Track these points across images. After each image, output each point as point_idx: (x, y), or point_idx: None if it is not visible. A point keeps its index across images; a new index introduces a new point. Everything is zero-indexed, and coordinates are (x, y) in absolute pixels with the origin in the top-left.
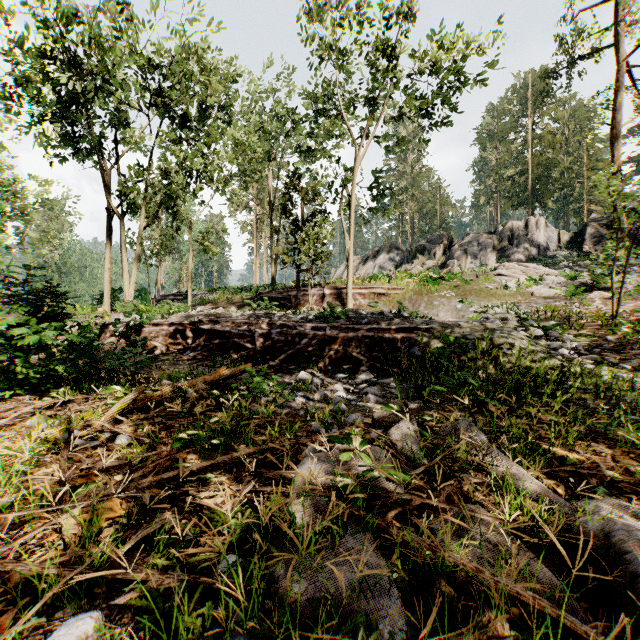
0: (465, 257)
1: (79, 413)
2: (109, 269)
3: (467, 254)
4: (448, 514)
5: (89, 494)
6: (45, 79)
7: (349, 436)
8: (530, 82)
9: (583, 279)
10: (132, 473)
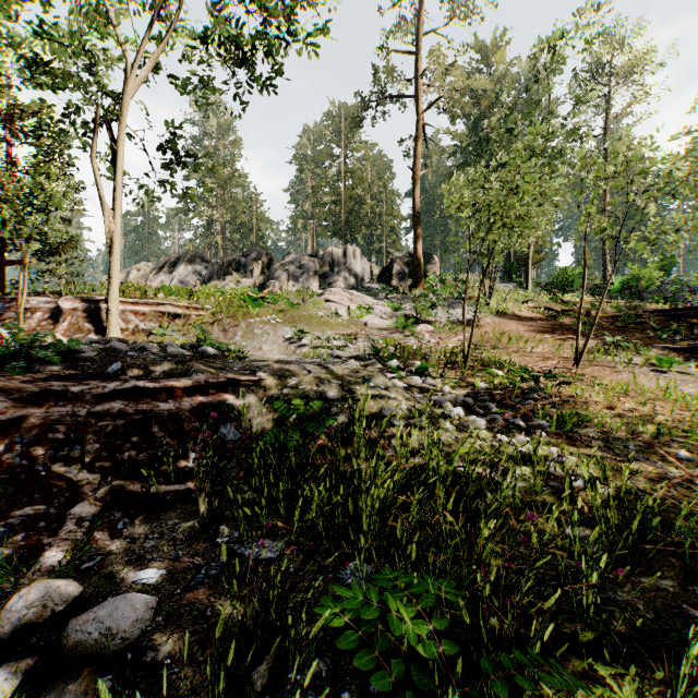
0: (287, 279)
1: None
2: None
3: (289, 275)
4: None
5: None
6: None
7: None
8: (344, 114)
9: (404, 311)
10: None
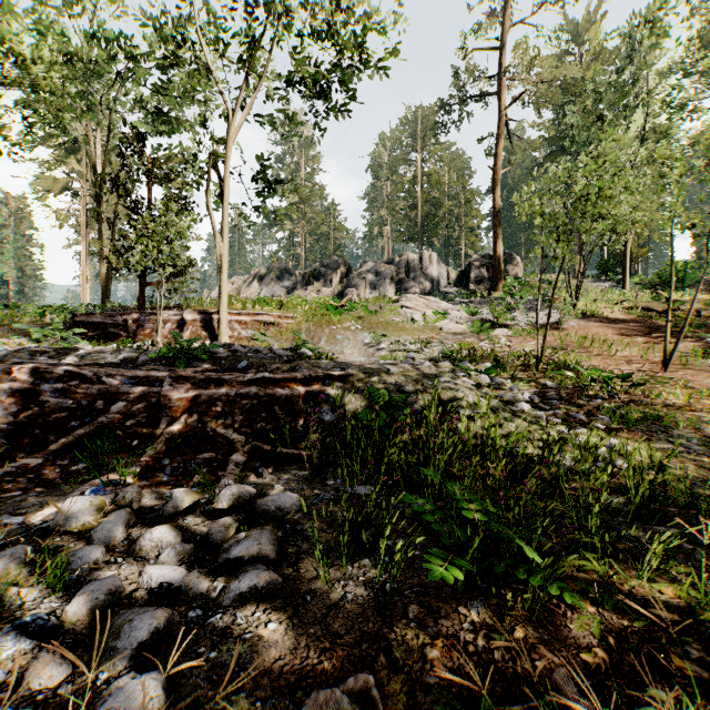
0: (364, 286)
1: None
2: None
3: (366, 283)
4: None
5: None
6: None
7: None
8: (420, 118)
9: (481, 315)
10: None
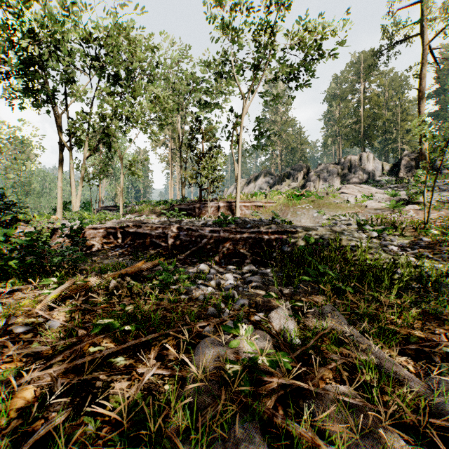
0: (318, 180)
1: (22, 300)
2: (61, 187)
3: (320, 178)
4: (335, 421)
5: (7, 382)
6: (11, 45)
7: (238, 324)
8: (362, 59)
9: (401, 196)
10: (50, 360)
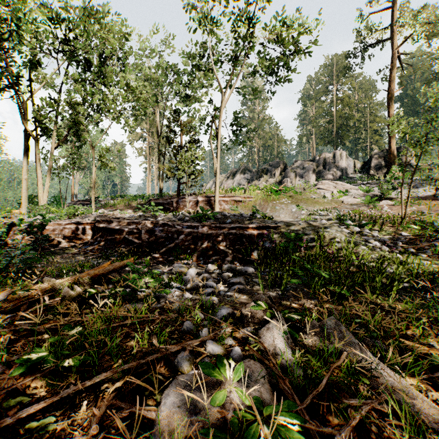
0: (295, 176)
1: None
2: (26, 179)
3: (296, 174)
4: None
5: None
6: None
7: (222, 362)
8: (335, 62)
9: (374, 192)
10: None
